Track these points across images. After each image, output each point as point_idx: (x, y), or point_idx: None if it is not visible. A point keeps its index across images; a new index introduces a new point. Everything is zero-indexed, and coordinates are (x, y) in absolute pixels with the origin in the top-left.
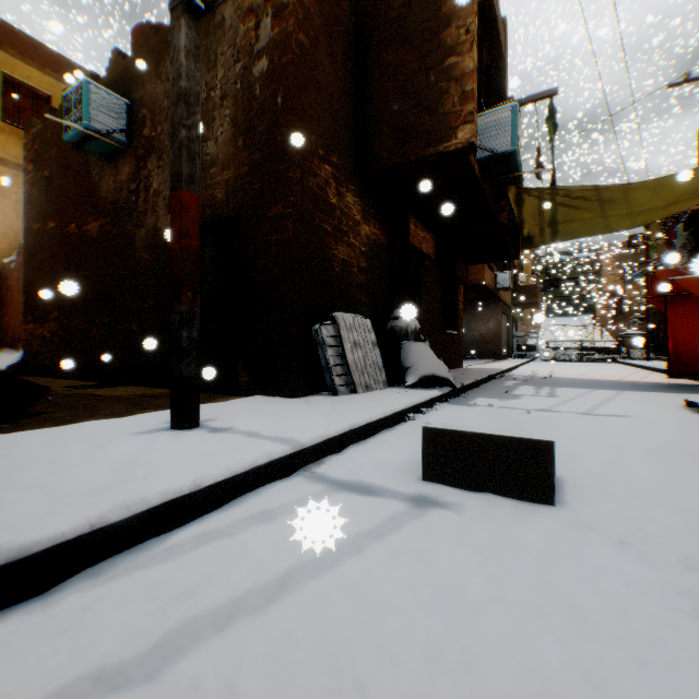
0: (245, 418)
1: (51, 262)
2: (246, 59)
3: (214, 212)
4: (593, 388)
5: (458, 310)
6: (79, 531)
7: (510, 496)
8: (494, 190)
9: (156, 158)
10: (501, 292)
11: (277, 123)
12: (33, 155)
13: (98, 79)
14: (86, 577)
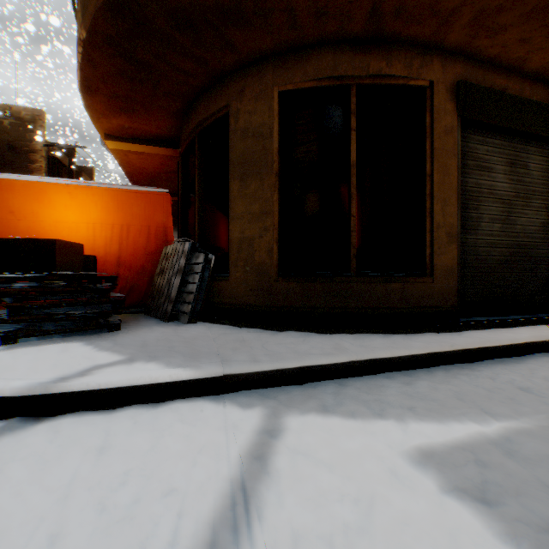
0: None
1: None
2: None
3: None
4: None
5: None
6: None
7: None
8: None
9: None
10: None
11: None
12: None
13: None
14: None
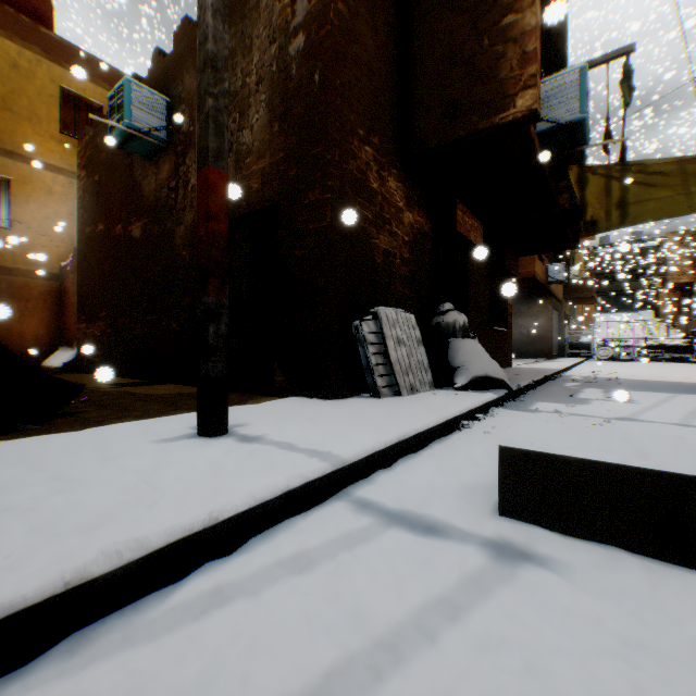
0: (278, 424)
1: (100, 263)
2: (282, 38)
3: (250, 203)
4: (674, 392)
5: (506, 305)
6: (47, 592)
7: (632, 549)
8: (551, 171)
9: (194, 153)
10: (552, 286)
11: (315, 103)
12: (85, 162)
13: (141, 81)
14: (56, 656)
